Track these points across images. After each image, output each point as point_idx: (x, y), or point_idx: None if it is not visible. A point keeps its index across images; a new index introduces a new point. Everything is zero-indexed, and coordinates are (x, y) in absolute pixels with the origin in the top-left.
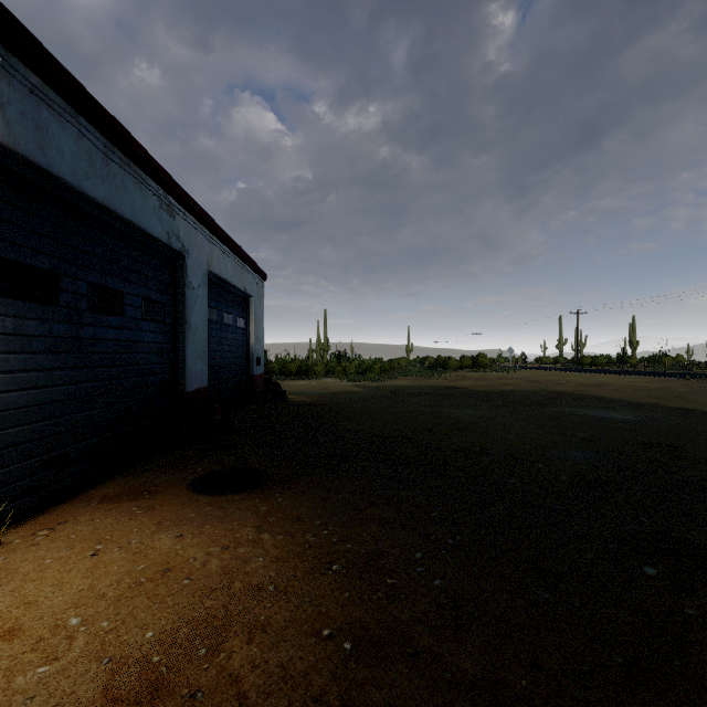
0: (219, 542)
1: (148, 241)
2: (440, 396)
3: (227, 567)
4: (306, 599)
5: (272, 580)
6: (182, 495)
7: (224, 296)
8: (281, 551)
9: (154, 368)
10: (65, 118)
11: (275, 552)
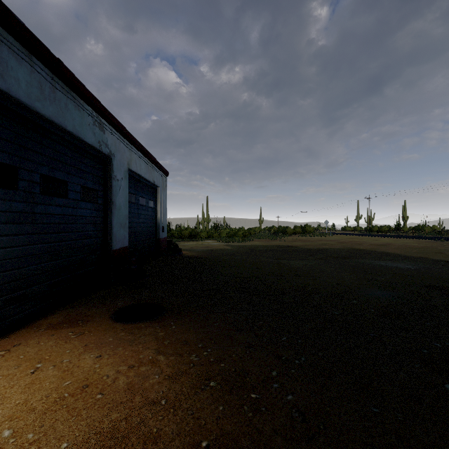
0: (127, 362)
1: (85, 147)
2: (282, 252)
3: (131, 383)
4: (189, 412)
5: (164, 395)
6: (105, 323)
7: (140, 186)
8: (172, 370)
9: (89, 234)
10: (21, 57)
11: (168, 371)
